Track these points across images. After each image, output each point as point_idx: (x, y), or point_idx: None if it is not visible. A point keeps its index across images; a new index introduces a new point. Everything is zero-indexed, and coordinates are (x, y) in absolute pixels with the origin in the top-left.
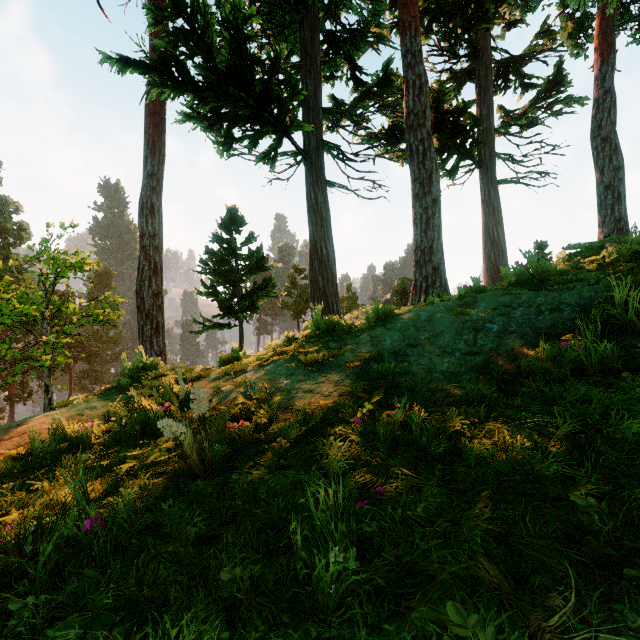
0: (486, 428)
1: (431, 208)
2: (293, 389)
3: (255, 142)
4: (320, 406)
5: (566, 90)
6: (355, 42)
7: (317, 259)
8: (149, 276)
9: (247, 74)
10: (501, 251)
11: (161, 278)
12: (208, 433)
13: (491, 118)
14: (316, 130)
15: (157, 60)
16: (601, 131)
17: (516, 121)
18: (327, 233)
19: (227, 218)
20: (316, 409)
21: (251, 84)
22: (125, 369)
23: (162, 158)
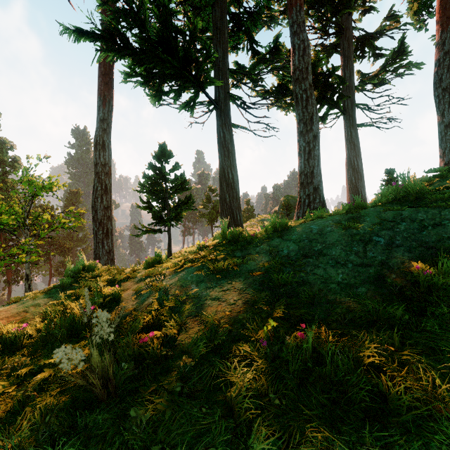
0: (402, 358)
1: (312, 142)
2: (202, 296)
3: (179, 94)
4: (226, 315)
5: (407, 58)
6: (253, 20)
7: (225, 181)
8: (101, 194)
9: (172, 42)
10: (360, 176)
11: (110, 196)
12: (112, 355)
13: (352, 78)
14: (224, 85)
15: (103, 31)
16: (442, 83)
17: (370, 81)
18: (232, 162)
19: (159, 152)
20: (222, 318)
21: (175, 50)
22: (68, 270)
23: (111, 107)
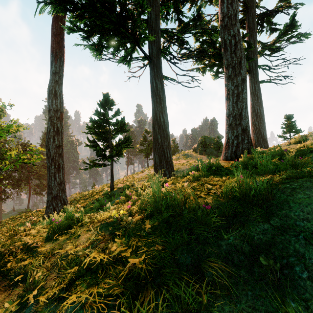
0: None
1: (241, 85)
2: None
3: (117, 49)
4: None
5: (297, 30)
6: None
7: (157, 124)
8: (53, 135)
9: None
10: (262, 120)
11: (61, 136)
12: None
13: (256, 45)
14: (156, 43)
15: None
16: None
17: (269, 47)
18: (163, 108)
19: (103, 100)
20: None
21: (112, 6)
22: None
23: (62, 63)
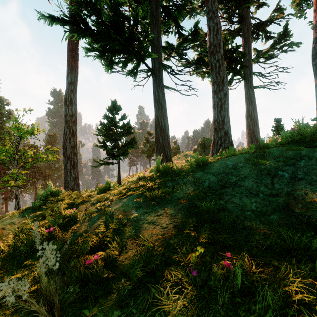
0: None
1: (223, 98)
2: (140, 220)
3: (125, 64)
4: (159, 238)
5: (289, 39)
6: (179, 11)
7: (159, 128)
8: (69, 137)
9: (120, 25)
10: (256, 123)
11: (76, 138)
12: (56, 282)
13: (250, 54)
14: (158, 58)
15: (70, 17)
16: None
17: (263, 55)
18: (164, 113)
19: (111, 106)
20: (156, 241)
21: (122, 31)
22: (39, 195)
23: (76, 74)
